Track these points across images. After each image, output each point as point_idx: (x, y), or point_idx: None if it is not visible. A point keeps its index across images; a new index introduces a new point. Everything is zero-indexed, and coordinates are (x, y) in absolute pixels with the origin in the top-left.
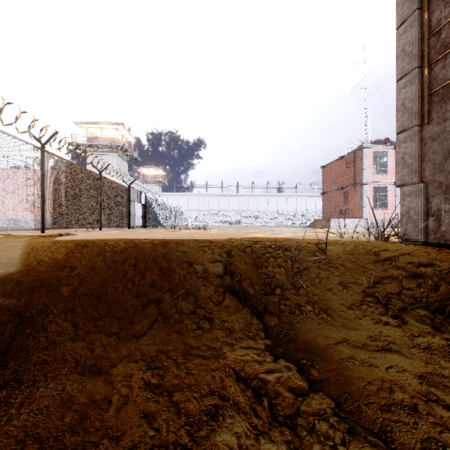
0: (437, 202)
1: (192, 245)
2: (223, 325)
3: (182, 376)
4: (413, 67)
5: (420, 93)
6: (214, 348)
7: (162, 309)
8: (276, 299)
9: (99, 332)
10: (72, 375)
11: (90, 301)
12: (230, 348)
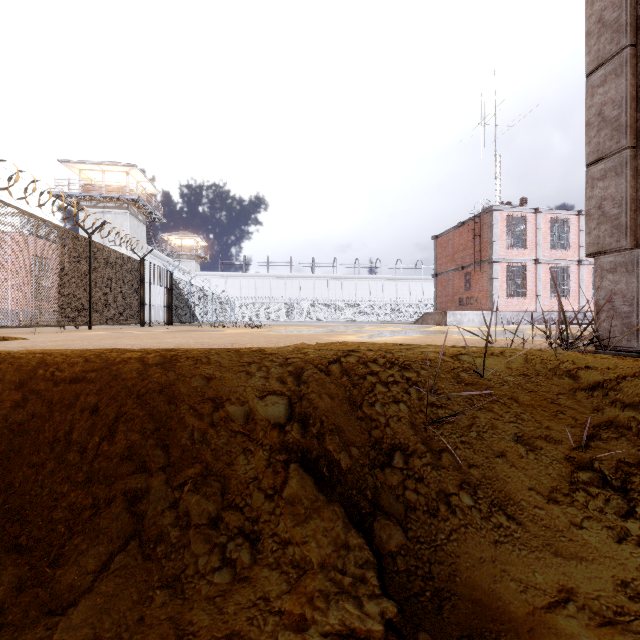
0: None
1: (225, 362)
2: (283, 556)
3: None
4: (621, 46)
5: (633, 92)
6: None
7: (140, 518)
8: (396, 480)
9: None
10: None
11: None
12: None
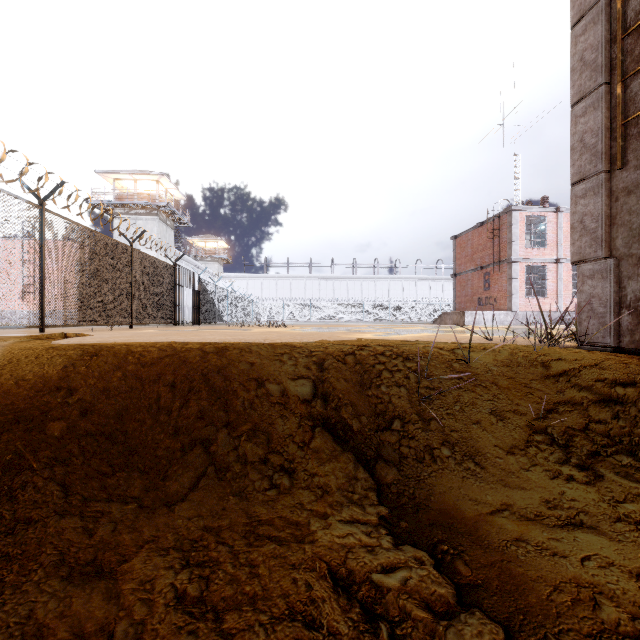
0: (636, 287)
1: (263, 353)
2: (312, 482)
3: (241, 580)
4: (598, 83)
5: (608, 123)
6: (296, 523)
7: (213, 455)
8: (394, 438)
9: (108, 499)
10: (49, 583)
11: (97, 444)
12: (323, 523)
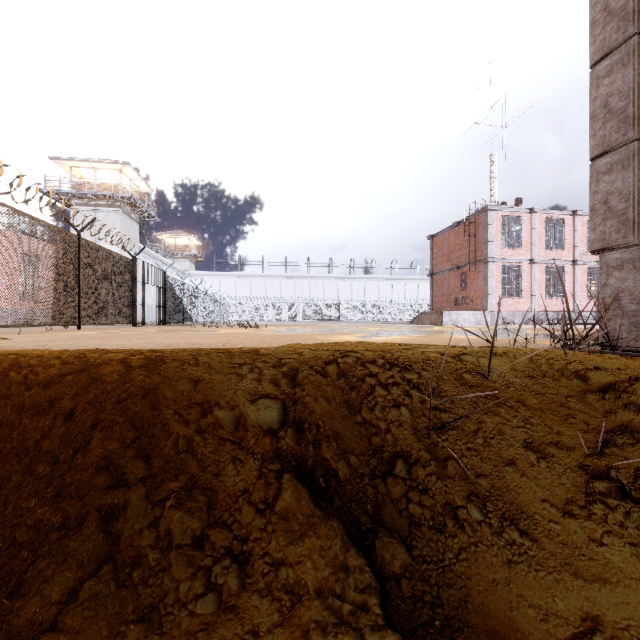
0: None
1: (215, 364)
2: (276, 581)
3: None
4: (628, 34)
5: None
6: None
7: (115, 538)
8: (399, 491)
9: None
10: None
11: None
12: None
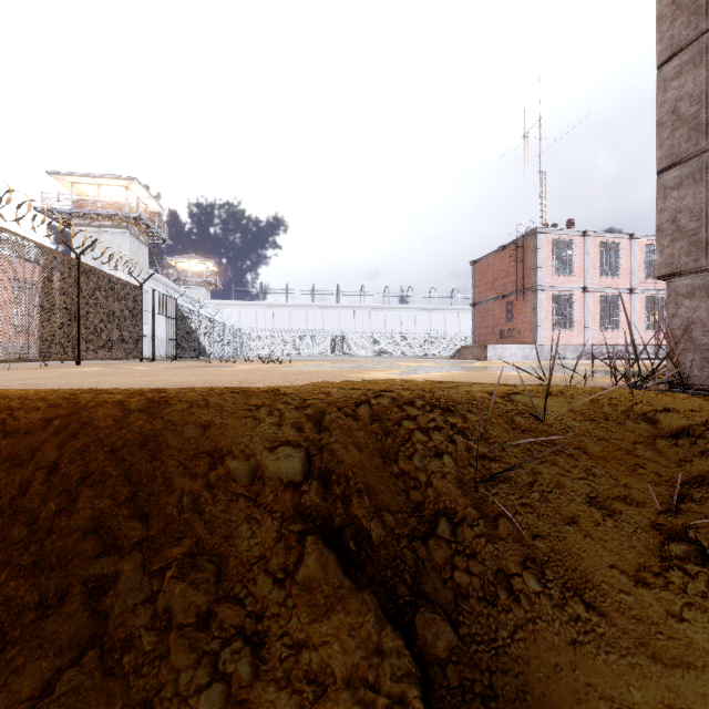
0: None
1: (228, 406)
2: (296, 668)
3: None
4: (701, 30)
5: None
6: None
7: (103, 618)
8: (443, 556)
9: None
10: None
11: None
12: None
